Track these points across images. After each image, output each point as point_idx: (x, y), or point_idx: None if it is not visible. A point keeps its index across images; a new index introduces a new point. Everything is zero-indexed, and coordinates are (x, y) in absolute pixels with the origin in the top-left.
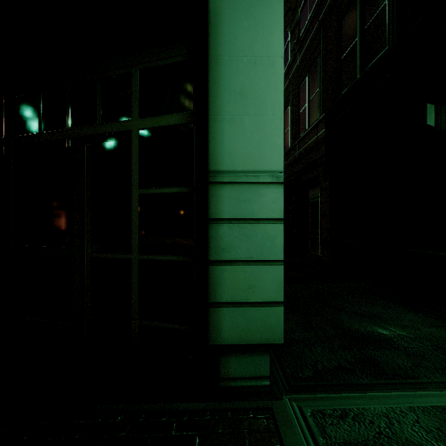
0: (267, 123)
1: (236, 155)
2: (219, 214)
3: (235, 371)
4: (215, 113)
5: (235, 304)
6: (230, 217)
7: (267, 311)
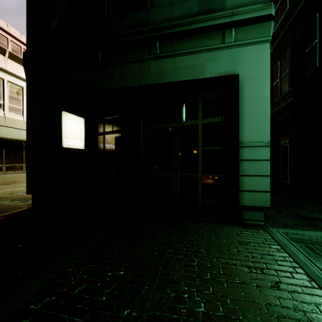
0: (263, 123)
1: (250, 136)
2: (243, 158)
3: (248, 217)
4: (241, 121)
5: (249, 191)
6: (247, 159)
7: (263, 194)
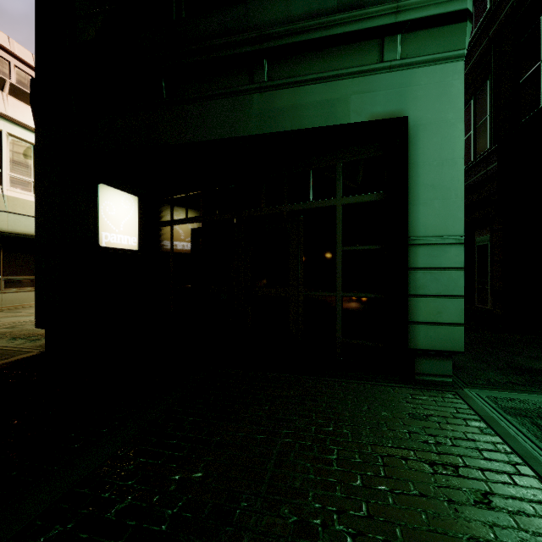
0: (451, 204)
1: (428, 226)
2: (416, 264)
3: (425, 369)
4: (413, 199)
5: (427, 324)
6: (424, 266)
7: (451, 329)
